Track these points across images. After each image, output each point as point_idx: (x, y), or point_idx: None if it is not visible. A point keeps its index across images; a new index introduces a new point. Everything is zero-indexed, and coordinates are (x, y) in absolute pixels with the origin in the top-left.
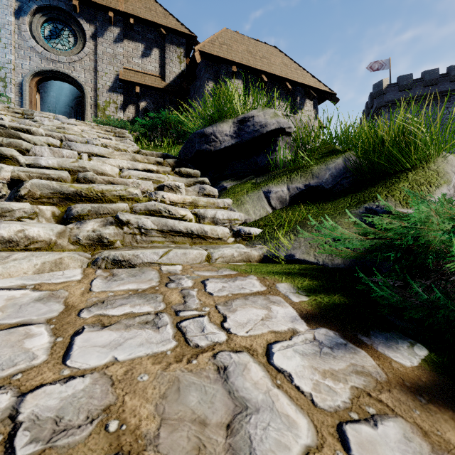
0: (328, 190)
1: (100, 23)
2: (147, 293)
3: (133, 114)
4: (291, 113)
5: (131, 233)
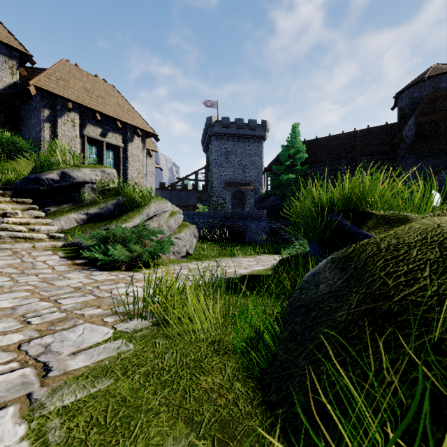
0: (106, 215)
1: None
2: (9, 255)
3: None
4: (123, 143)
5: None
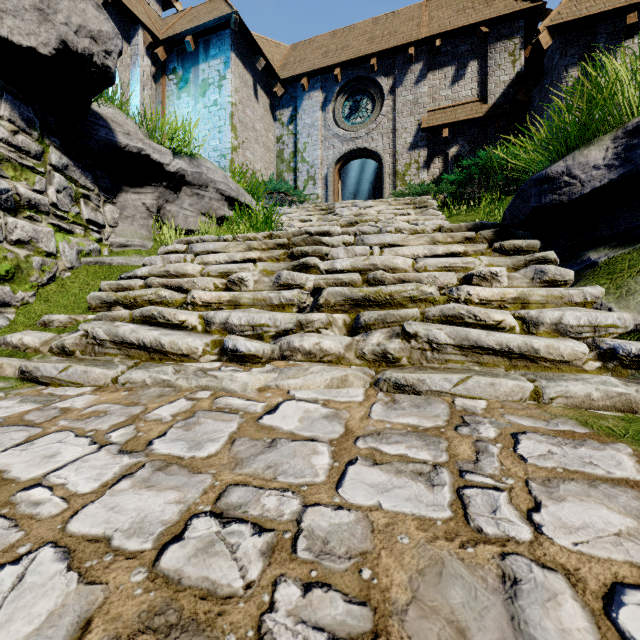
0: None
1: (399, 70)
2: (428, 435)
3: (439, 168)
4: None
5: (419, 348)
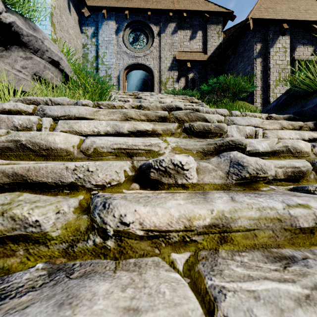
0: None
1: (163, 23)
2: None
3: (183, 84)
4: None
5: None
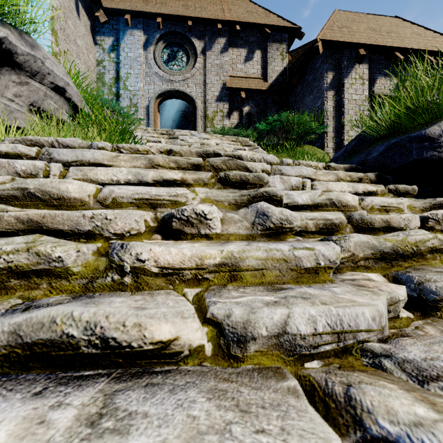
0: None
1: (209, 38)
2: None
3: (236, 120)
4: None
5: None
